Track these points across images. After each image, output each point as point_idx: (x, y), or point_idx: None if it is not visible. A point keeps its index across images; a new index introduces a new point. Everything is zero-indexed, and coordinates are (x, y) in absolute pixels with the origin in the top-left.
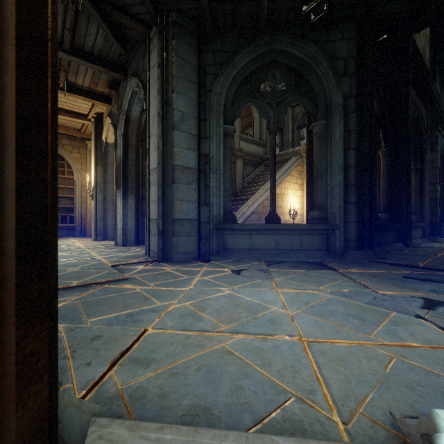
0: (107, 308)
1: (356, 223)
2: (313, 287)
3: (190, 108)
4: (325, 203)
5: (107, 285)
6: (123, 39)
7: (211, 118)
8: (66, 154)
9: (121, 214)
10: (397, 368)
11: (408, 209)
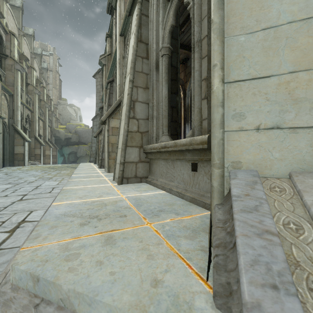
0: None
1: None
2: None
3: None
4: None
5: None
6: None
7: None
8: None
9: None
10: None
11: None
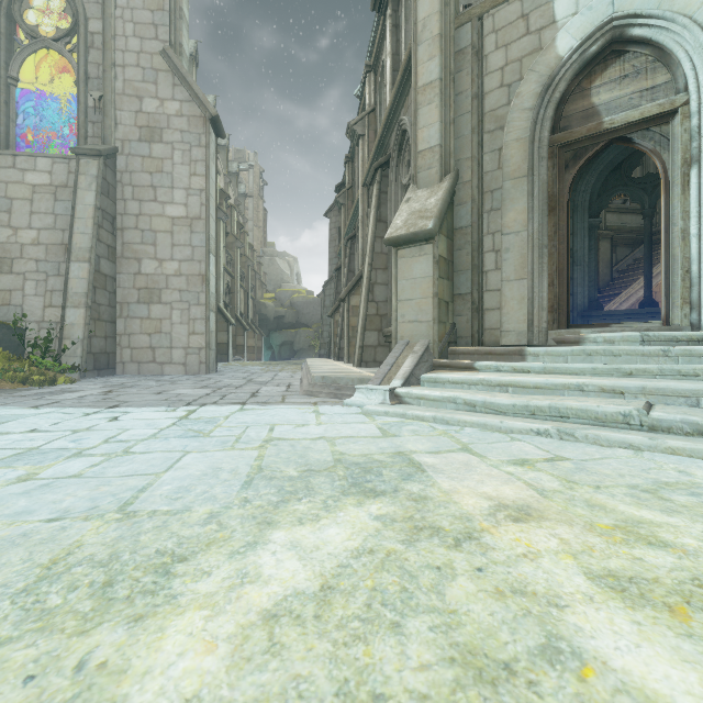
0: None
1: None
2: None
3: None
4: None
5: None
6: None
7: (575, 216)
8: None
9: None
10: None
11: None
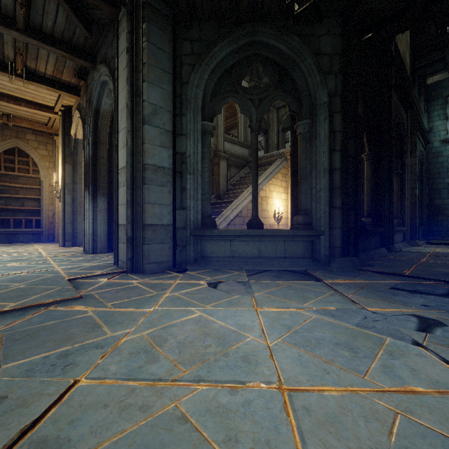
0: (38, 344)
1: (342, 228)
2: (297, 304)
3: (164, 101)
4: (309, 208)
5: (53, 307)
6: (88, 20)
7: (188, 113)
8: (31, 150)
9: (89, 217)
10: (404, 433)
11: (391, 214)
